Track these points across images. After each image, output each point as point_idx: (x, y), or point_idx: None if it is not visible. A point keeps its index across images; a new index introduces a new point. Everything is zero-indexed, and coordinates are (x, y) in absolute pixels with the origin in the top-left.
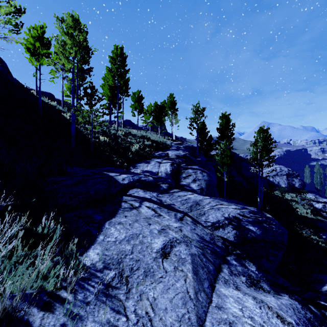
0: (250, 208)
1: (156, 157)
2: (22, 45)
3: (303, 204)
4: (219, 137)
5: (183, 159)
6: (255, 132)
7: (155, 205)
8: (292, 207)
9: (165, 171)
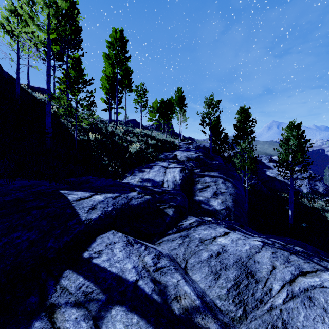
0: None
1: (161, 159)
2: None
3: None
4: (237, 135)
5: (196, 162)
6: (283, 129)
7: (145, 326)
8: (326, 220)
9: (173, 181)
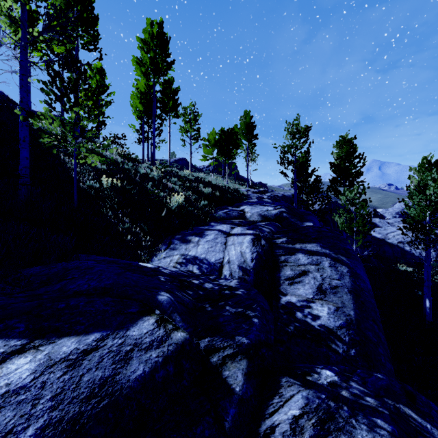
0: None
1: (220, 218)
2: None
3: None
4: (334, 179)
5: (277, 223)
6: (411, 168)
7: None
8: None
9: (240, 262)
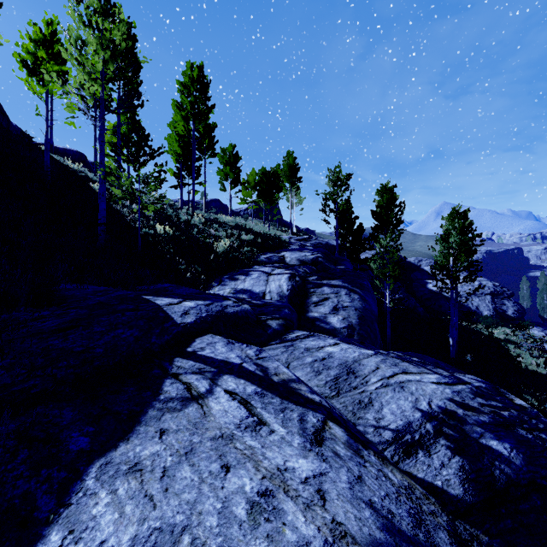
0: (469, 380)
1: (262, 263)
2: (12, 55)
3: (529, 349)
4: (377, 227)
5: (312, 266)
6: (443, 218)
7: (250, 385)
8: (508, 354)
9: (279, 291)
